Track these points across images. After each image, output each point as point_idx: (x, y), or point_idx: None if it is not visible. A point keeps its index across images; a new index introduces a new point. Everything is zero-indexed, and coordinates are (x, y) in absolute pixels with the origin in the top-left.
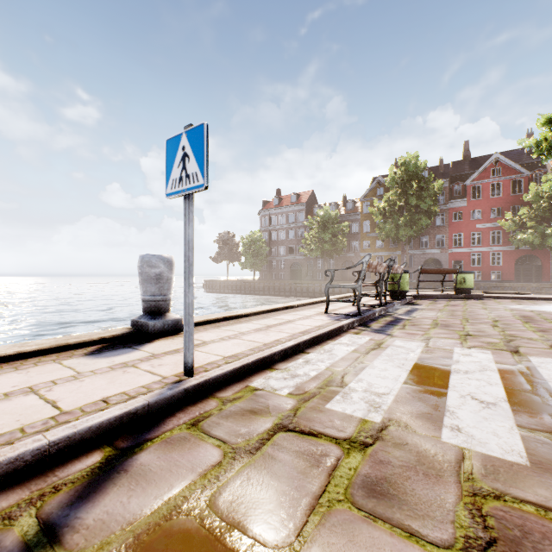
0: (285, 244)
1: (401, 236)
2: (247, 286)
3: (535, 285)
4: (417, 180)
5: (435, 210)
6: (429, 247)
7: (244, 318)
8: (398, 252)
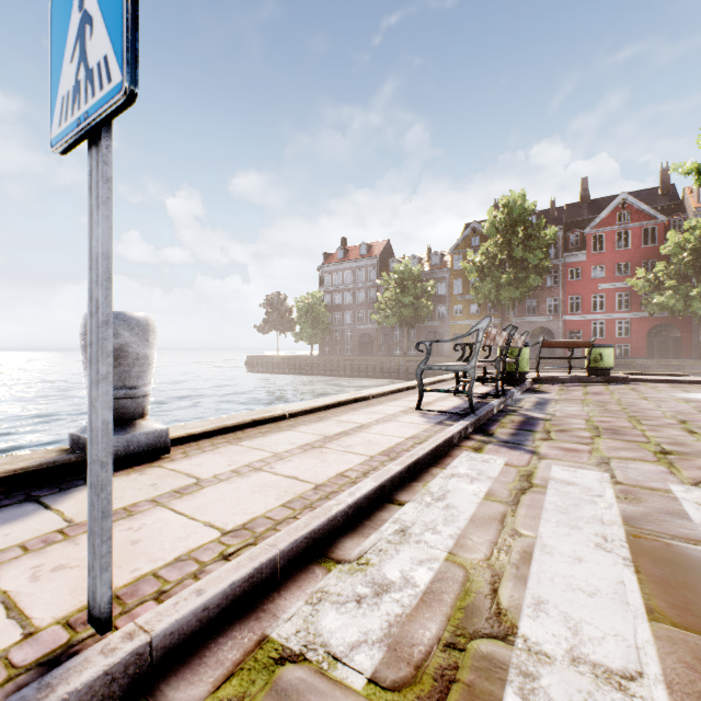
0: (353, 309)
1: (503, 299)
2: (302, 364)
3: (675, 363)
4: (524, 227)
5: (546, 266)
6: (537, 313)
7: (287, 421)
8: (498, 319)
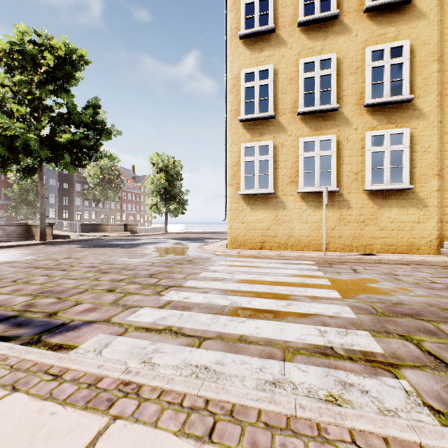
0: None
1: None
2: None
3: None
4: None
5: None
6: None
7: None
8: None
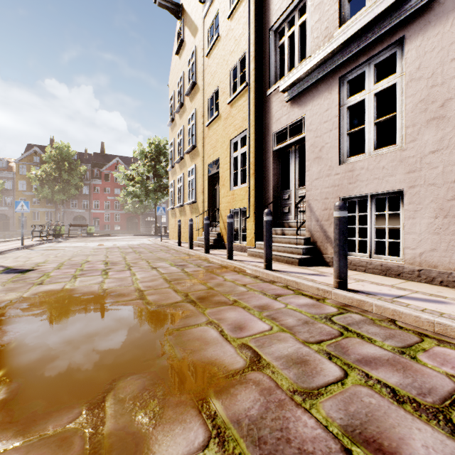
0: None
1: (57, 199)
2: None
3: (133, 232)
4: (69, 162)
5: (81, 185)
6: (78, 207)
7: None
8: (53, 209)
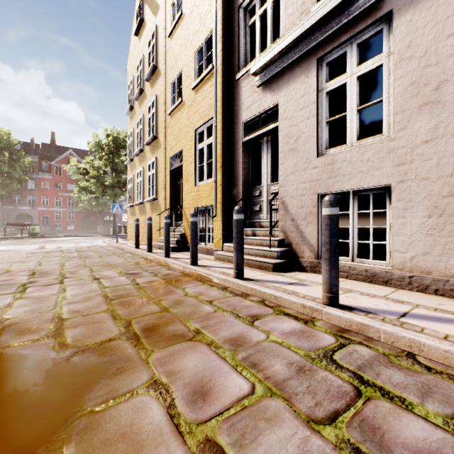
0: None
1: None
2: None
3: (89, 232)
4: (10, 152)
5: (26, 179)
6: (22, 204)
7: None
8: None
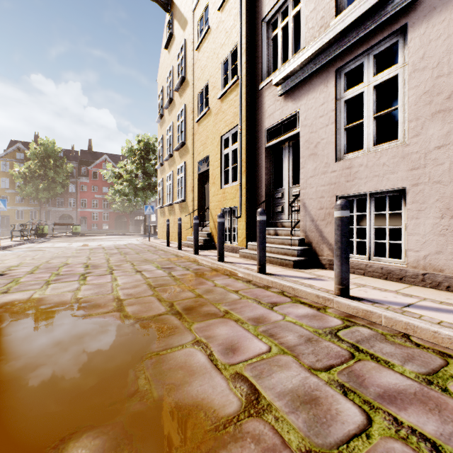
0: None
1: (41, 198)
2: None
3: (121, 231)
4: (55, 159)
5: (68, 183)
6: (64, 206)
7: None
8: (38, 208)
